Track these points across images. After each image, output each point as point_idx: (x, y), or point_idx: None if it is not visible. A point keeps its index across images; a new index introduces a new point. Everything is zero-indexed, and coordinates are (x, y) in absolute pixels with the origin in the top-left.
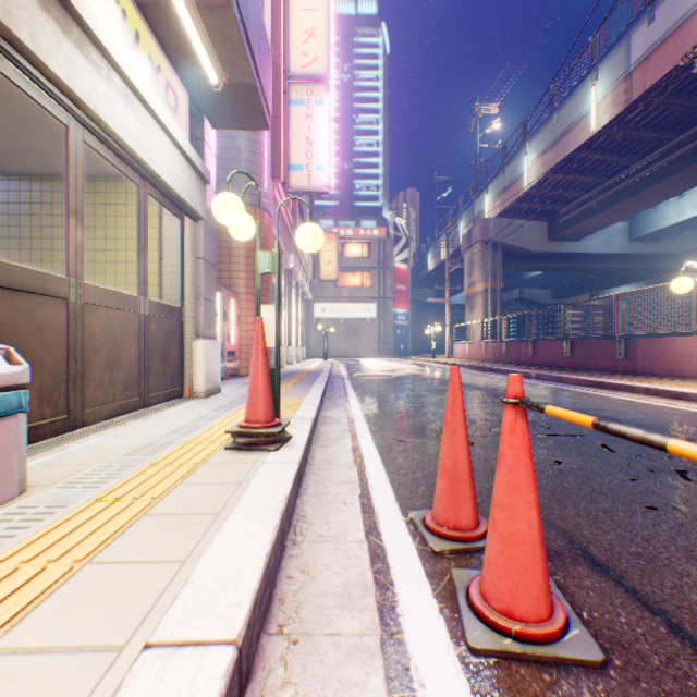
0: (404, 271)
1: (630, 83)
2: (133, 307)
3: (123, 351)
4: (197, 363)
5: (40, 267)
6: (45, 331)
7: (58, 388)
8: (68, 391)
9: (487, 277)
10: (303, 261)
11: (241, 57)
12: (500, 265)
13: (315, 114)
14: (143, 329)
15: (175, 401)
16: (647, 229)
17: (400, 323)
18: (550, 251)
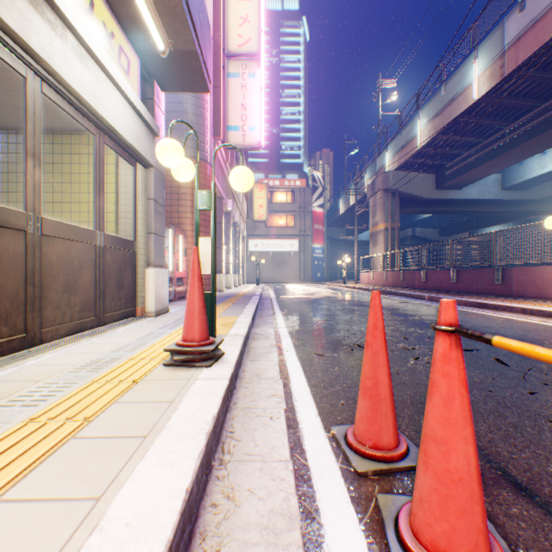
0: (320, 214)
1: (504, 60)
2: (89, 239)
3: (80, 277)
4: (148, 287)
5: (16, 207)
6: (2, 259)
7: (15, 310)
8: (25, 313)
9: (387, 218)
10: (239, 206)
11: (183, 26)
12: (398, 208)
13: (248, 85)
14: (99, 258)
15: (129, 320)
16: (516, 179)
17: (317, 256)
18: (438, 197)
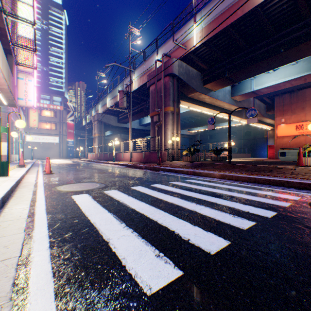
0: (72, 124)
1: None
2: None
3: None
4: None
5: None
6: None
7: None
8: None
9: (99, 132)
10: None
11: (14, 102)
12: (104, 128)
13: (29, 84)
14: None
15: None
16: (143, 123)
17: (70, 145)
18: (119, 126)
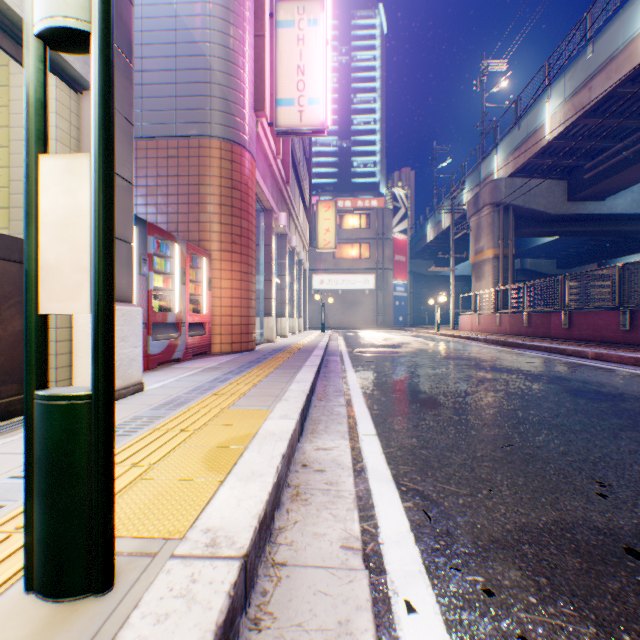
0: (403, 242)
1: None
2: None
3: None
4: (79, 345)
5: None
6: None
7: None
8: None
9: (497, 242)
10: (299, 228)
11: None
12: (512, 229)
13: (307, 37)
14: None
15: (4, 424)
16: None
17: (398, 295)
18: (570, 212)
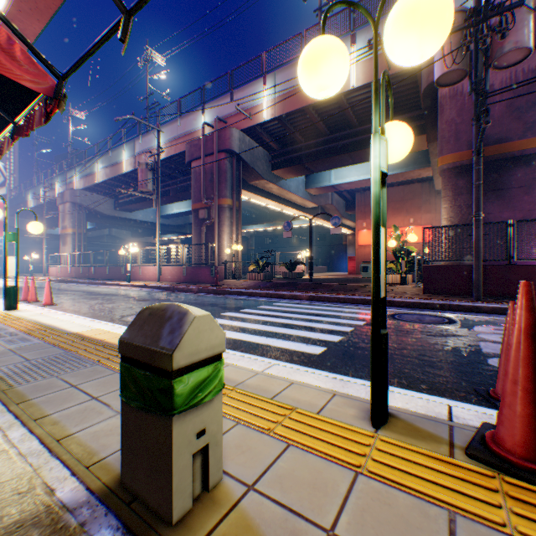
0: (3, 205)
1: (136, 160)
2: None
3: None
4: None
5: None
6: None
7: None
8: None
9: (76, 225)
10: None
11: None
12: (86, 219)
13: None
14: None
15: None
16: (163, 213)
17: None
18: (117, 215)
